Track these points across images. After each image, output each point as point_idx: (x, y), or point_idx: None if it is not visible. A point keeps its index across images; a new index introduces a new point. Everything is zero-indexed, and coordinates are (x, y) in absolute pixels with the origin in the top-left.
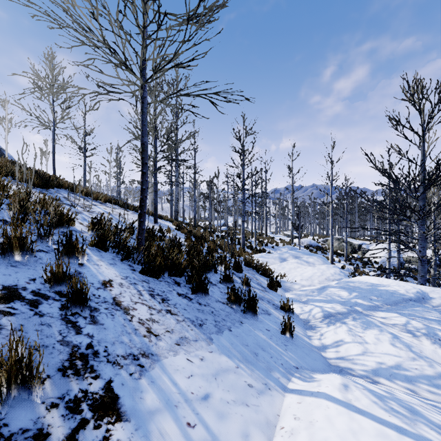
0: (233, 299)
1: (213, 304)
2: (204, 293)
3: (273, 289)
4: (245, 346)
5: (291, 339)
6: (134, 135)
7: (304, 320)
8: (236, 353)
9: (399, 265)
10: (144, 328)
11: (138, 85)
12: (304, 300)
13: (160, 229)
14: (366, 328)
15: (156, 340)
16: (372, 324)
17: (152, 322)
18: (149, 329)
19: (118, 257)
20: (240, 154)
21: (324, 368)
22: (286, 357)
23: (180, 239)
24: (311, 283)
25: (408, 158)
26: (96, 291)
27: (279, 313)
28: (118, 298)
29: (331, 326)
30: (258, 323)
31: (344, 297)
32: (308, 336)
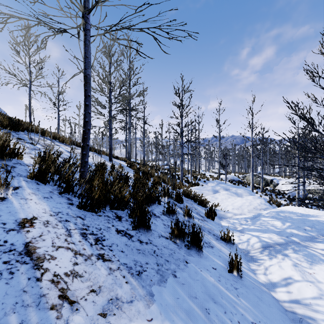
0: (176, 233)
1: (155, 241)
2: (147, 228)
3: (210, 217)
4: (193, 300)
5: (239, 278)
6: (78, 68)
7: (244, 250)
8: (183, 314)
9: (304, 196)
10: (56, 290)
11: (81, 17)
12: (239, 228)
13: (112, 166)
14: (312, 262)
15: (70, 313)
16: (316, 258)
17: (73, 277)
18: (65, 290)
19: (58, 190)
20: (180, 107)
21: (282, 317)
22: (240, 308)
23: (130, 174)
24: (241, 212)
25: (323, 105)
26: (4, 235)
27: (220, 245)
28: (34, 243)
29: (273, 259)
30: (203, 260)
31: (278, 227)
32: (252, 270)
